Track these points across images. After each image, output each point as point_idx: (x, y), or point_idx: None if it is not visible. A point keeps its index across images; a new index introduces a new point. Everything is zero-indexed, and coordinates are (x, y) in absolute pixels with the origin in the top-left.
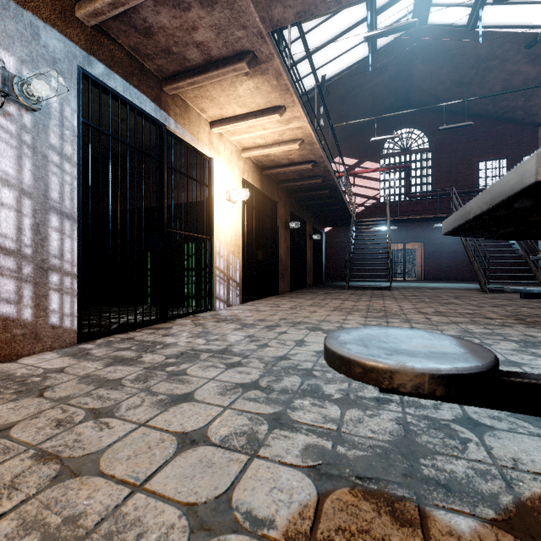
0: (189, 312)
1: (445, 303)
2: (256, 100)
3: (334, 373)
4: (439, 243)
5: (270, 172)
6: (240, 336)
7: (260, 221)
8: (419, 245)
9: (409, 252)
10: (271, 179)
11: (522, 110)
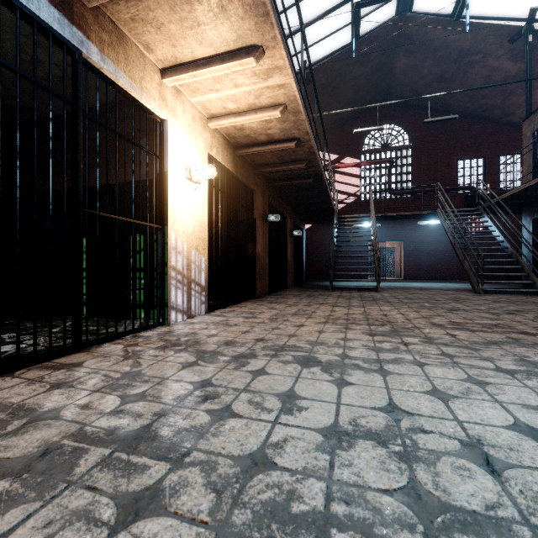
0: (128, 330)
1: (450, 308)
2: (222, 32)
3: (385, 537)
4: (419, 241)
5: (246, 152)
6: (187, 383)
7: (233, 210)
8: (398, 244)
9: (388, 251)
10: (247, 162)
11: (500, 109)
